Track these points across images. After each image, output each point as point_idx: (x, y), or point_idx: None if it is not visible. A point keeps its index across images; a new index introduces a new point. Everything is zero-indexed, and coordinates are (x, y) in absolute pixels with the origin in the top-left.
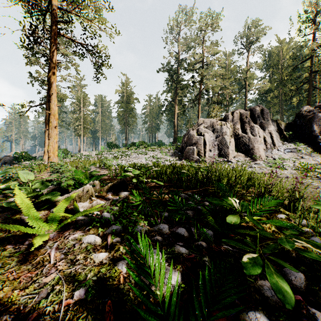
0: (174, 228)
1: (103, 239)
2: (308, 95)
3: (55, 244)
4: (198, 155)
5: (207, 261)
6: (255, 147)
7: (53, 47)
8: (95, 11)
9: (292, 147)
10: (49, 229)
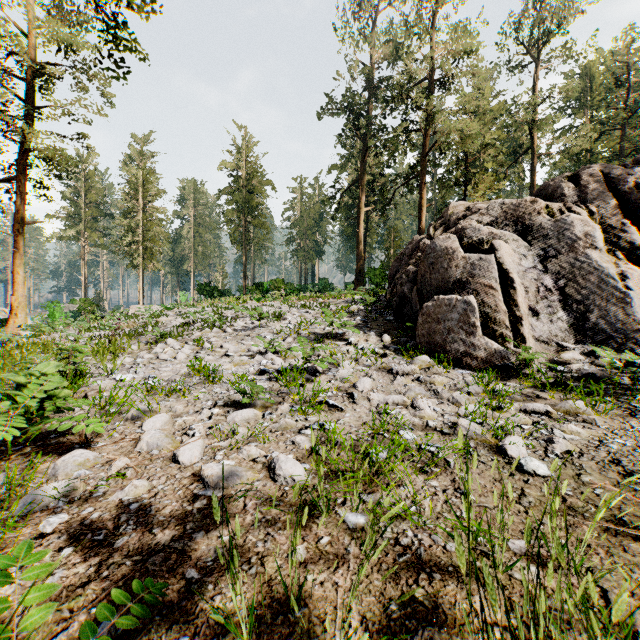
0: None
1: None
2: None
3: None
4: (488, 334)
5: None
6: None
7: None
8: None
9: None
10: None
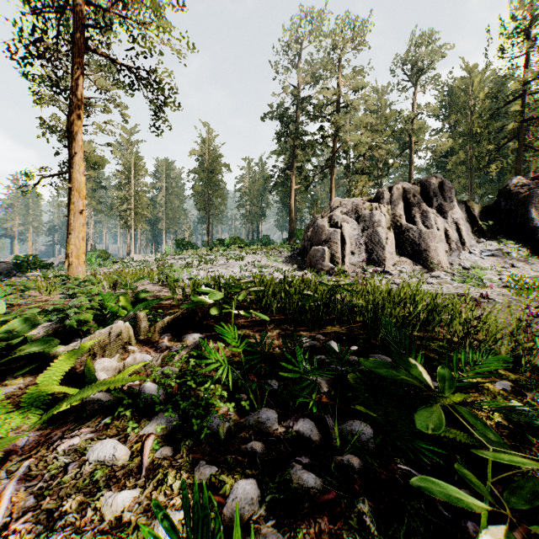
0: (291, 421)
1: (133, 450)
2: (517, 159)
3: (24, 464)
4: (332, 262)
5: (368, 514)
6: (430, 248)
7: (78, 71)
8: (152, 11)
9: (494, 247)
10: (22, 424)
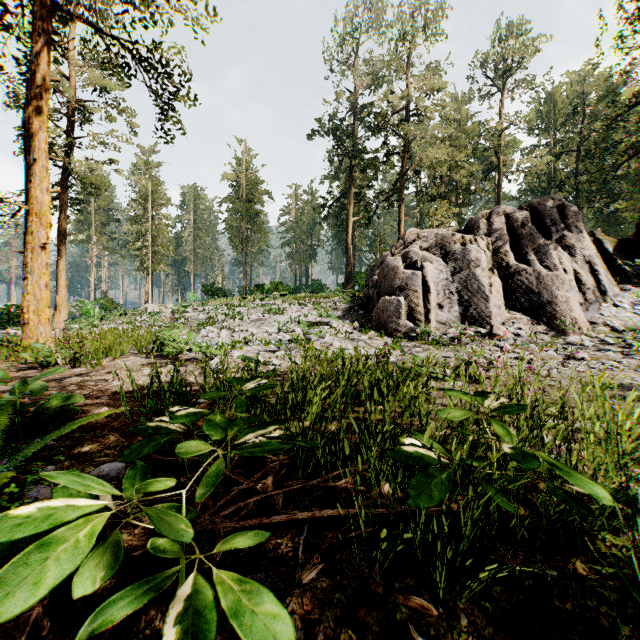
0: None
1: None
2: None
3: None
4: (411, 319)
5: None
6: (557, 299)
7: (38, 39)
8: None
9: None
10: None
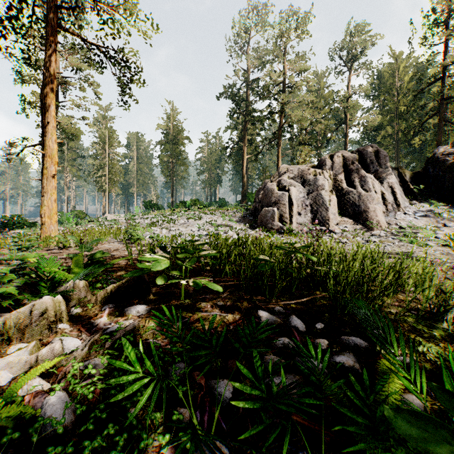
0: None
1: None
2: (438, 133)
3: None
4: (281, 221)
5: None
6: (369, 209)
7: (50, 48)
8: None
9: (426, 208)
10: None
